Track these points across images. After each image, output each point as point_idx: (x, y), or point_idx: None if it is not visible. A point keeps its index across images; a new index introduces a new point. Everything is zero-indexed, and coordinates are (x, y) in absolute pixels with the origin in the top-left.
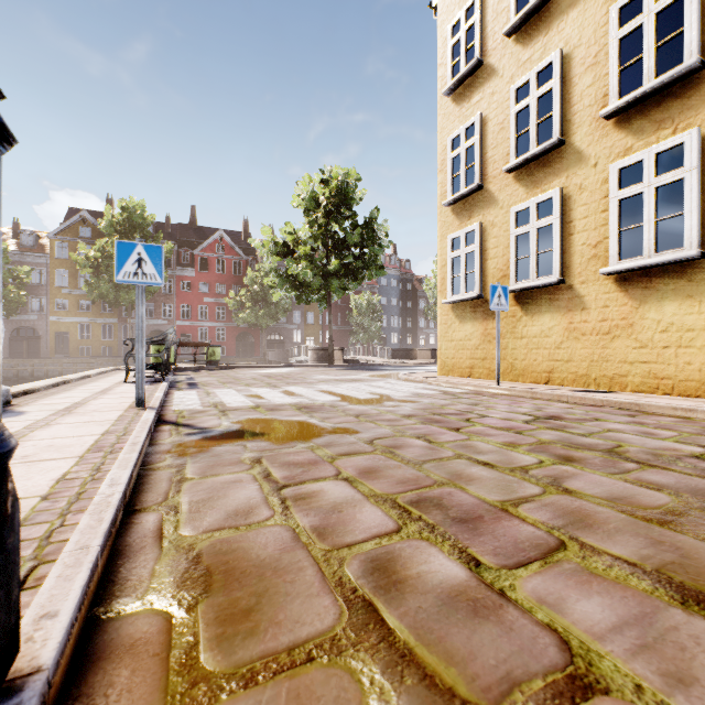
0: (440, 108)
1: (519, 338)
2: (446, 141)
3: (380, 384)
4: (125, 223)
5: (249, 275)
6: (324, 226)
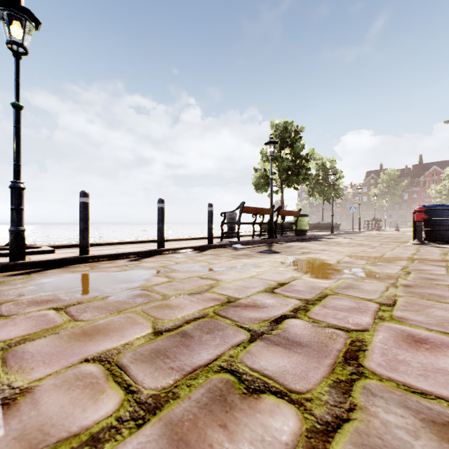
0: None
1: None
2: None
3: None
4: (387, 179)
5: (446, 188)
6: None
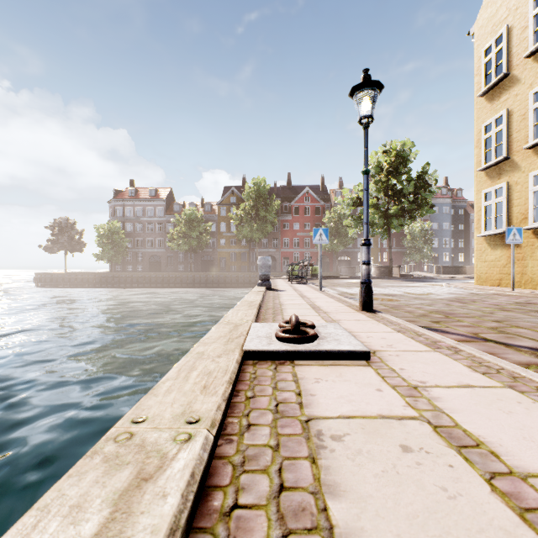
0: (475, 104)
1: (536, 260)
2: (480, 127)
3: (428, 289)
4: (255, 192)
5: (327, 216)
6: (385, 182)
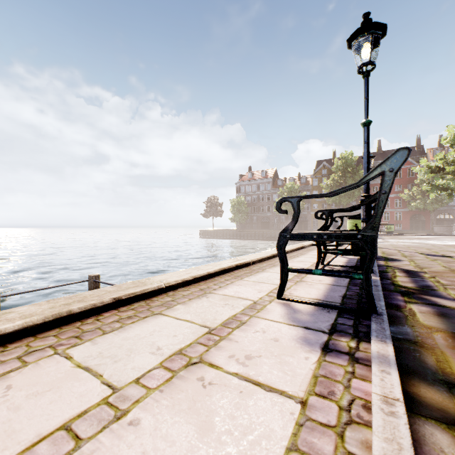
0: None
1: None
2: None
3: None
4: (343, 165)
5: (418, 178)
6: None
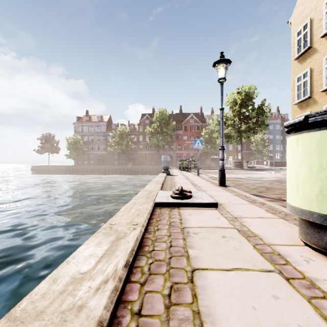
0: (292, 65)
1: None
2: (295, 78)
3: (263, 175)
4: (160, 117)
5: (203, 131)
6: (239, 111)
